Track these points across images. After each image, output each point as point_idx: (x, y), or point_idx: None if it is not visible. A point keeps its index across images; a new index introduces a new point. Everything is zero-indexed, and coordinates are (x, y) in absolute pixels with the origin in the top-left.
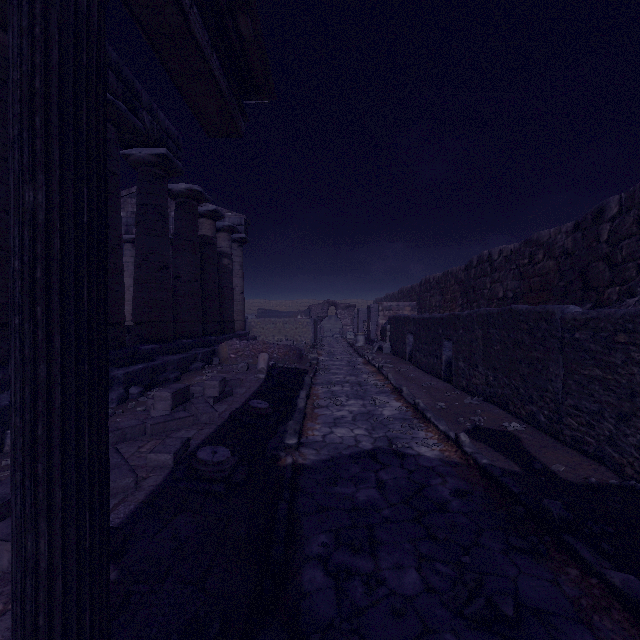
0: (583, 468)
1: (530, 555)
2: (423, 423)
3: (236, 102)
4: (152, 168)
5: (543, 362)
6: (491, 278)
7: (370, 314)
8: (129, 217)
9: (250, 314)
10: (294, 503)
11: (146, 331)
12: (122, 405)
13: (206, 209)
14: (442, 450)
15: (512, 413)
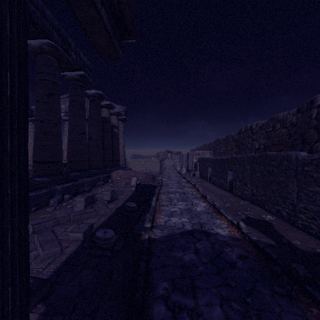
0: (311, 243)
1: (287, 298)
2: (218, 215)
3: (117, 39)
4: (77, 82)
5: (285, 183)
6: (252, 138)
7: (189, 157)
8: (67, 108)
9: (128, 157)
10: (149, 262)
11: (74, 165)
12: (60, 204)
13: (105, 103)
14: (230, 231)
15: (267, 210)
